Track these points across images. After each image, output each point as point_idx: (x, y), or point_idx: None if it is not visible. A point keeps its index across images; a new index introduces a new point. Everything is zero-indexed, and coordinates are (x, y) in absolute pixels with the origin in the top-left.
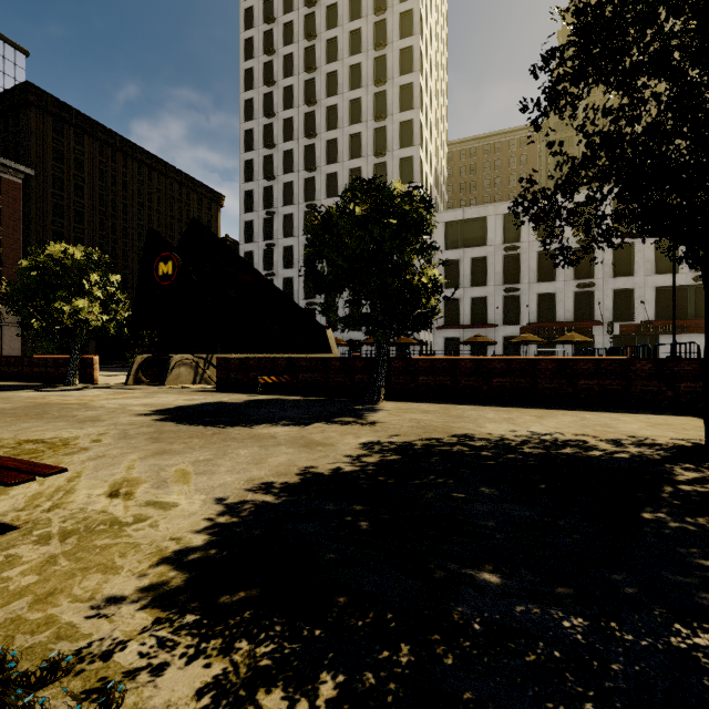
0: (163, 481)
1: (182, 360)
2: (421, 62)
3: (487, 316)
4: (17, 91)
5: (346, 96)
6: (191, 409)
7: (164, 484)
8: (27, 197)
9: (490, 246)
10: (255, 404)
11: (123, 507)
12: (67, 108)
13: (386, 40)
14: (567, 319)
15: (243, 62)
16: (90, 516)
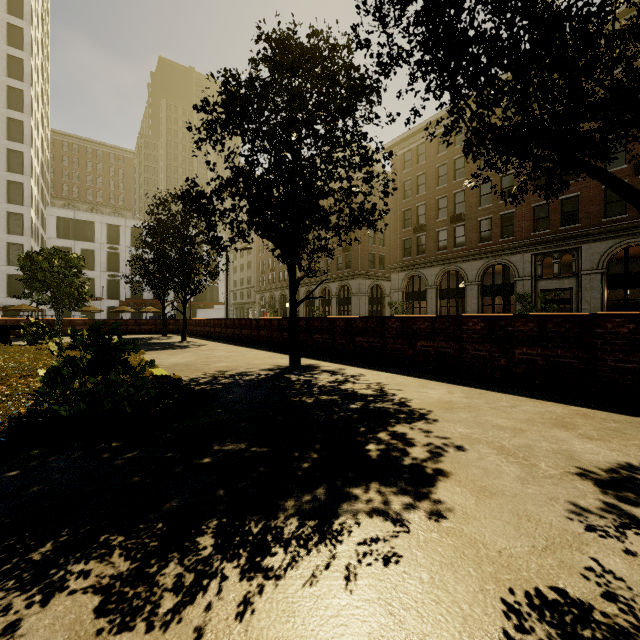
0: None
1: None
2: (31, 74)
3: (95, 292)
4: None
5: None
6: None
7: None
8: None
9: (97, 243)
10: None
11: None
12: None
13: None
14: (150, 298)
15: None
16: None
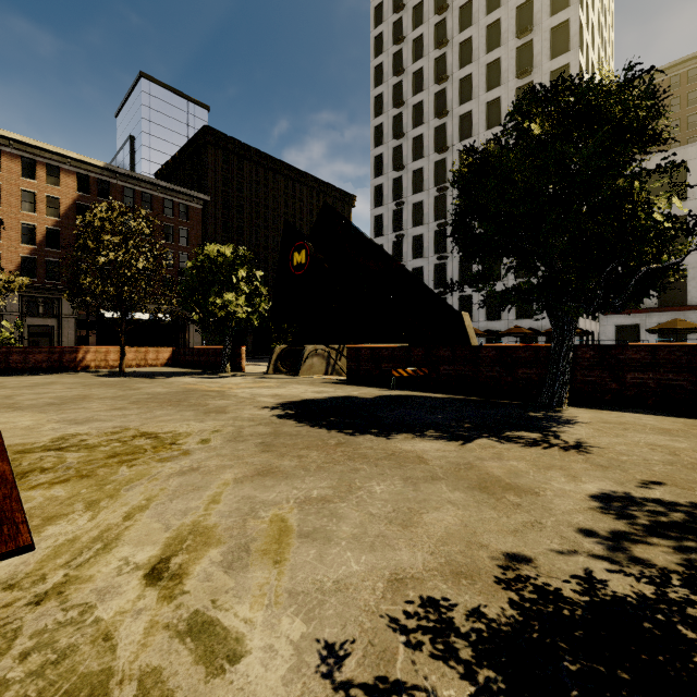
0: (243, 546)
1: (314, 350)
2: None
3: (686, 294)
4: (199, 135)
5: (482, 61)
6: (317, 403)
7: (242, 557)
8: (205, 220)
9: (690, 200)
10: (389, 402)
11: (144, 628)
12: (232, 140)
13: None
14: None
15: (373, 60)
16: (74, 649)
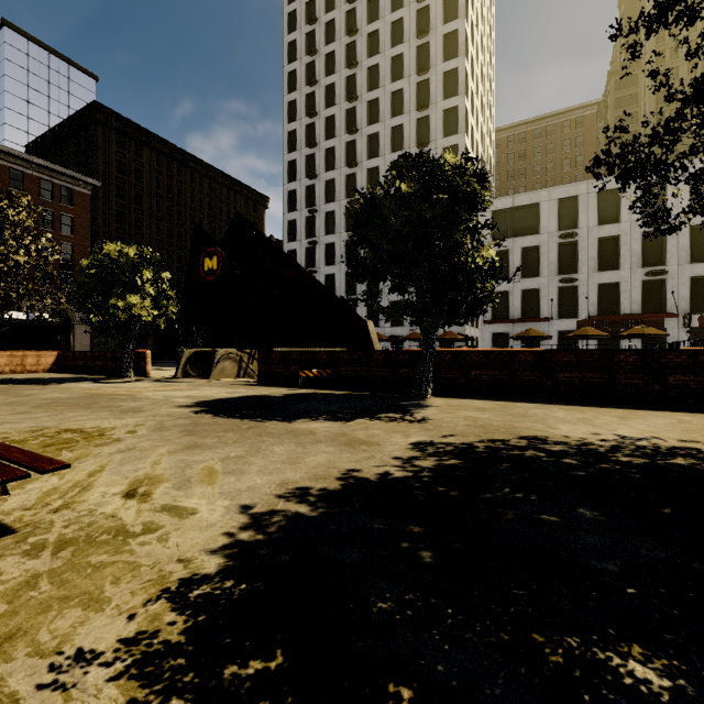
0: (186, 480)
1: (226, 354)
2: (466, 46)
3: (540, 309)
4: (86, 111)
5: (387, 89)
6: (230, 401)
7: (187, 484)
8: (94, 207)
9: (543, 234)
10: (295, 398)
11: (135, 512)
12: (128, 122)
13: (429, 27)
14: (634, 311)
15: (286, 65)
16: (96, 521)
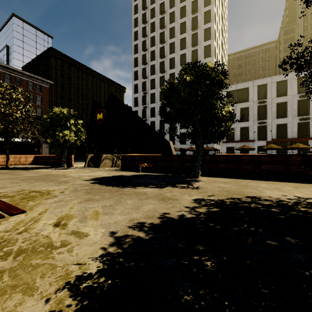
0: (85, 217)
1: (106, 157)
2: (214, 17)
3: (249, 136)
4: (47, 51)
5: (178, 37)
6: (108, 178)
7: (85, 219)
8: (50, 93)
9: (250, 102)
10: (137, 177)
11: (58, 234)
12: (65, 56)
13: (197, 9)
14: (293, 137)
15: (133, 29)
16: (38, 239)
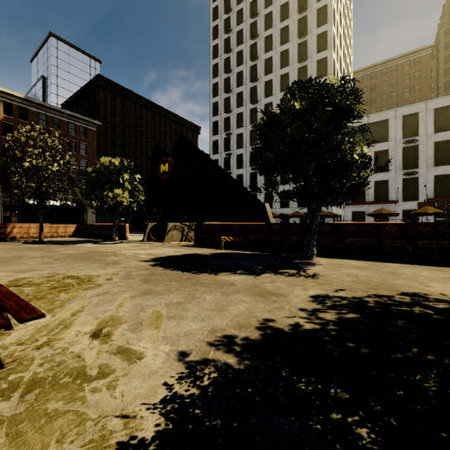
0: (139, 323)
1: (174, 226)
2: (333, 15)
3: (388, 194)
4: (94, 80)
5: (278, 50)
6: (175, 258)
7: (139, 327)
8: (98, 138)
9: (390, 141)
10: (218, 256)
11: (96, 353)
12: (117, 86)
13: (306, 5)
14: None
15: (211, 42)
16: (64, 361)
